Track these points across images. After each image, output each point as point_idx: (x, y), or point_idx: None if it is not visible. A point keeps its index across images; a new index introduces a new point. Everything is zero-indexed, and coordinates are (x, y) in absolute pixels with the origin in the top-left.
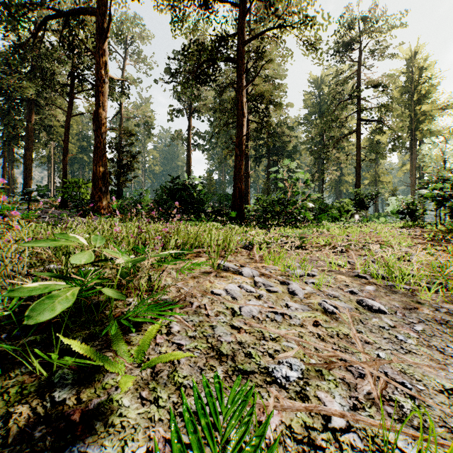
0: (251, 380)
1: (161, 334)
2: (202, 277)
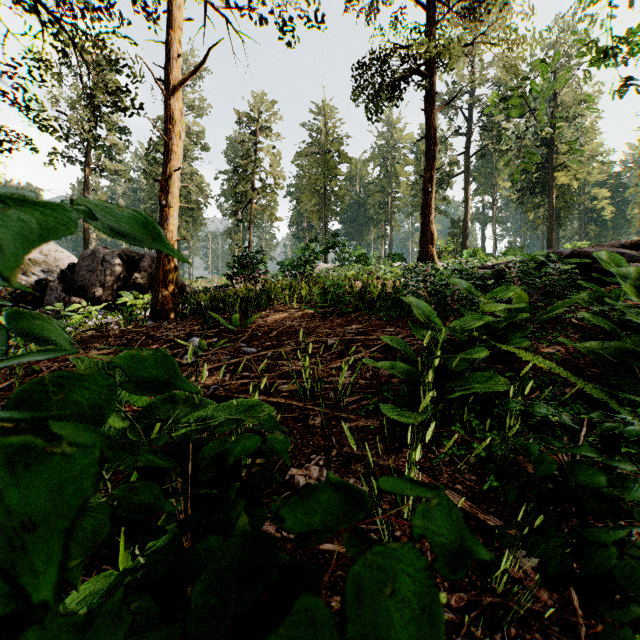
0: None
1: None
2: None
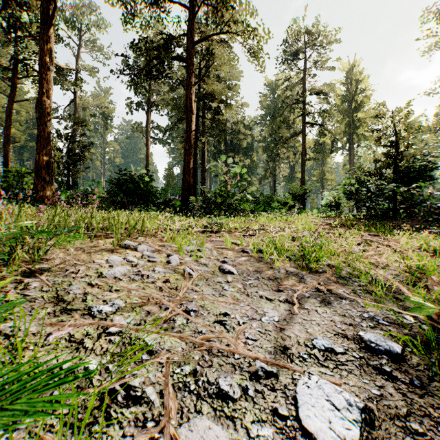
0: (71, 314)
1: (16, 289)
2: (98, 253)
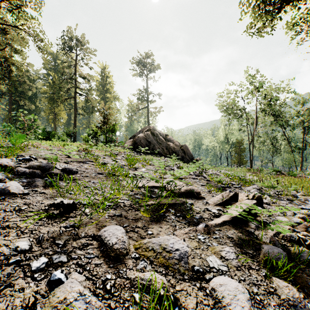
0: None
1: None
2: None
